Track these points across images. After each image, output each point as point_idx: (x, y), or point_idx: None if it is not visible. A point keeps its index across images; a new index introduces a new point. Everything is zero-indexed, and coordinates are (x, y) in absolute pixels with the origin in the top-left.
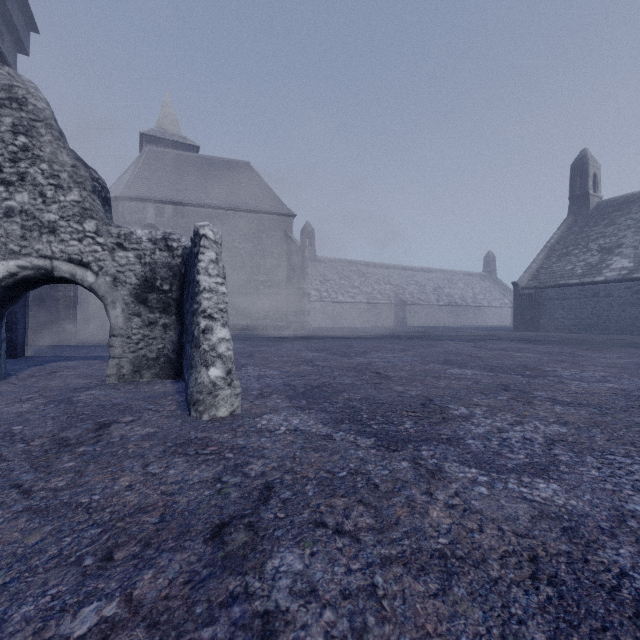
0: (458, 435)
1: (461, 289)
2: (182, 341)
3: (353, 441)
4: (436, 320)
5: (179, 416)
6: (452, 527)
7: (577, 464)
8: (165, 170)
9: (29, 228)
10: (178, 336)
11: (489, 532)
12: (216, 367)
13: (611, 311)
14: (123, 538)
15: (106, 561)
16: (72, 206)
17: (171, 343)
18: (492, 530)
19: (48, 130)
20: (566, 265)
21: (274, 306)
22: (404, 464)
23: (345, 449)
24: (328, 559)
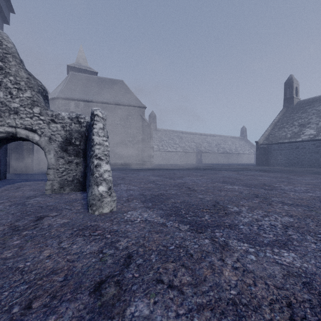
0: (234, 223)
1: (229, 145)
2: (86, 171)
3: (177, 227)
4: (217, 160)
5: (82, 212)
6: (238, 282)
7: (303, 240)
8: (80, 84)
9: (3, 111)
10: (84, 169)
11: (260, 286)
12: (102, 186)
13: (305, 156)
14: (40, 292)
15: (27, 309)
16: (27, 99)
17: (80, 172)
18: (261, 284)
19: (13, 59)
20: (282, 133)
21: (135, 153)
22: (206, 241)
23: (173, 232)
24: (164, 306)
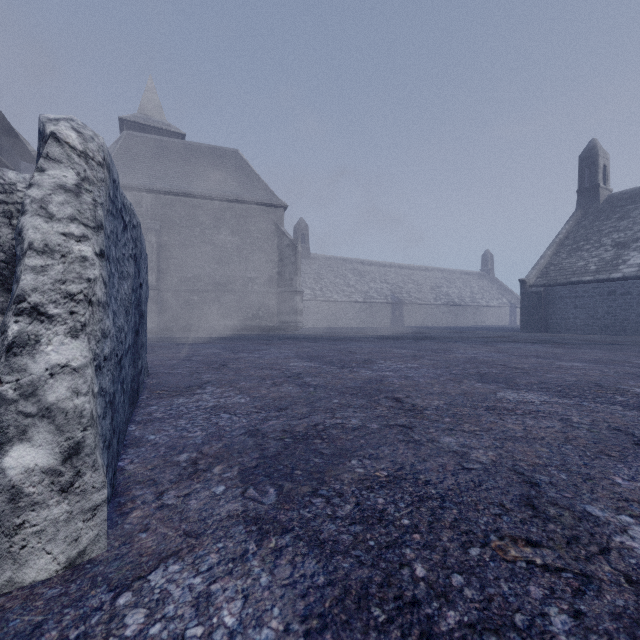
0: None
1: (459, 288)
2: None
3: None
4: (434, 320)
5: None
6: None
7: None
8: (144, 156)
9: None
10: None
11: None
12: (32, 442)
13: (629, 310)
14: None
15: None
16: None
17: None
18: None
19: None
20: (577, 261)
21: (264, 305)
22: None
23: None
24: None
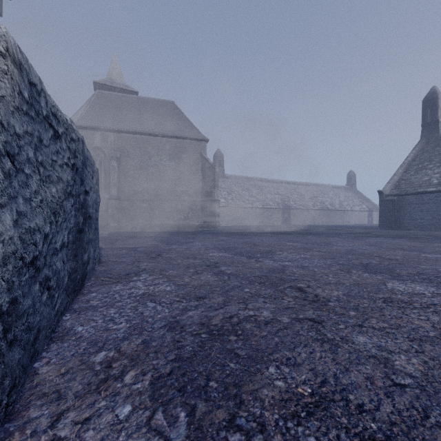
0: None
1: (331, 198)
2: None
3: None
4: (313, 220)
5: None
6: None
7: None
8: (110, 107)
9: None
10: None
11: None
12: None
13: None
14: None
15: None
16: None
17: None
18: None
19: None
20: (423, 177)
21: (192, 210)
22: None
23: None
24: None
